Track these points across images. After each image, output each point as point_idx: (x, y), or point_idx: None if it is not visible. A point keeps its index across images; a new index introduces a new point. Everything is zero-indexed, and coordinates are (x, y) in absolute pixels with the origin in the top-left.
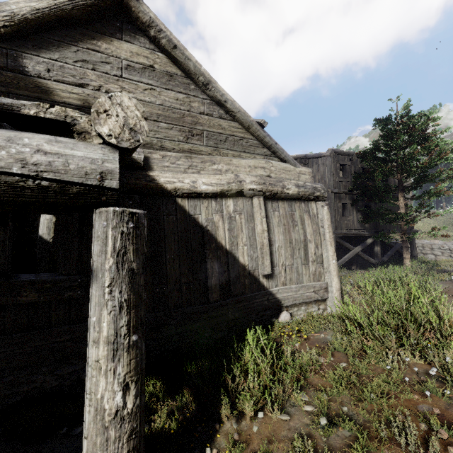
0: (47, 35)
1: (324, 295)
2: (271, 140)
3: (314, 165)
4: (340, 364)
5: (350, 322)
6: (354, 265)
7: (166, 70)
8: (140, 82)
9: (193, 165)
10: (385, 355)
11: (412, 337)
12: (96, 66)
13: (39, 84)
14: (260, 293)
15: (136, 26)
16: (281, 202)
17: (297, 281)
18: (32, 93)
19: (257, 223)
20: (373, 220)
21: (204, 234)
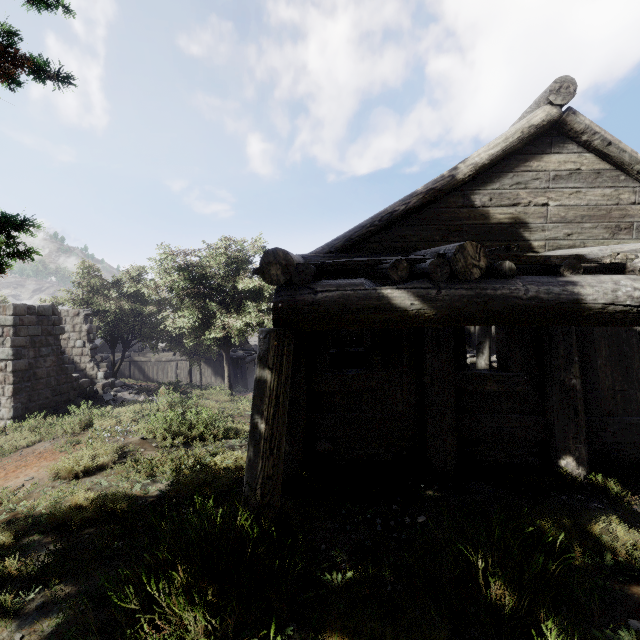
0: (491, 171)
1: None
2: None
3: None
4: None
5: None
6: None
7: (593, 169)
8: (566, 188)
9: None
10: None
11: None
12: (527, 185)
13: (483, 213)
14: None
15: (566, 136)
16: None
17: None
18: (478, 221)
19: None
20: None
21: None
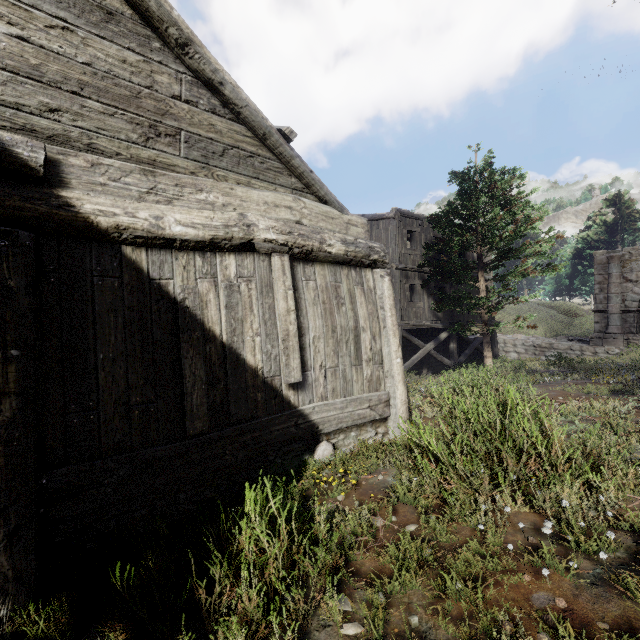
0: None
1: (384, 412)
2: (303, 164)
3: (374, 231)
4: (407, 527)
5: (422, 452)
6: (425, 369)
7: None
8: (37, 9)
9: (158, 189)
10: (474, 505)
11: (510, 470)
12: None
13: None
14: (284, 414)
15: None
16: (319, 266)
17: (344, 392)
18: None
19: (278, 297)
20: (448, 307)
21: (178, 314)
